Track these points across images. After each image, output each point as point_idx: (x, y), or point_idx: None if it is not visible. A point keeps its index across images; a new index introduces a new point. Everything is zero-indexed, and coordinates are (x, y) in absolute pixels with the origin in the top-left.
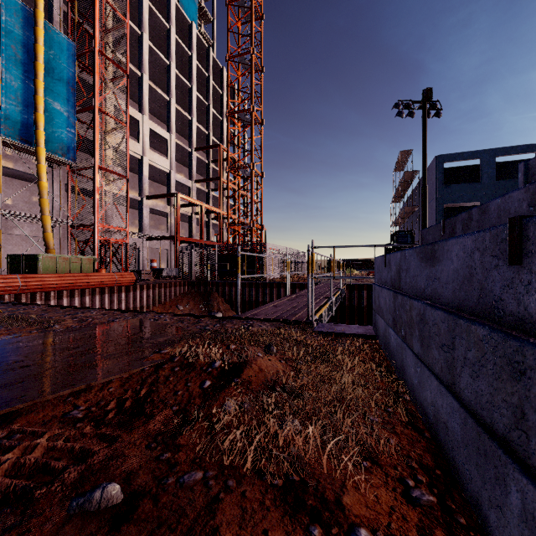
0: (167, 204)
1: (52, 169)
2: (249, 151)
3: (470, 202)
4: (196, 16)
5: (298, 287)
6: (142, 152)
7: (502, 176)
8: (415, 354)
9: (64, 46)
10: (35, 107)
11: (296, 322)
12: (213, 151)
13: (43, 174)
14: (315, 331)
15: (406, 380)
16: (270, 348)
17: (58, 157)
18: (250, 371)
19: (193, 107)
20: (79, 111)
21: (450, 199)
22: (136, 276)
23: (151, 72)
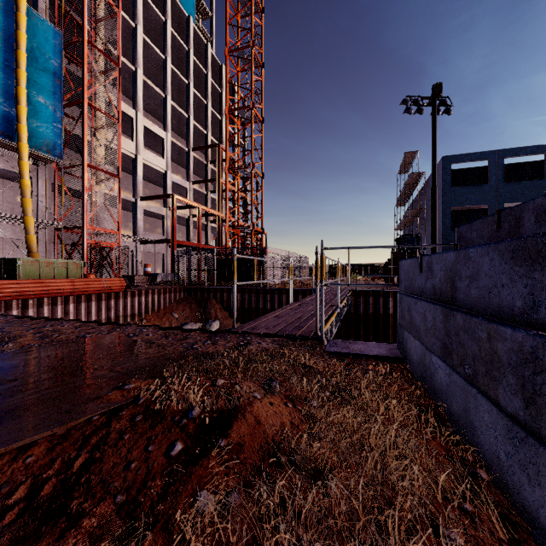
0: (163, 206)
1: (37, 167)
2: (248, 150)
3: (478, 204)
4: (194, 10)
5: (301, 293)
6: (136, 150)
7: (511, 178)
8: (507, 414)
9: (49, 34)
10: (17, 99)
11: (302, 337)
12: (212, 151)
13: (26, 172)
14: (326, 351)
15: (478, 444)
16: (272, 385)
17: (42, 154)
18: (243, 425)
19: (191, 105)
20: (66, 105)
21: (457, 202)
22: (127, 282)
23: (146, 67)
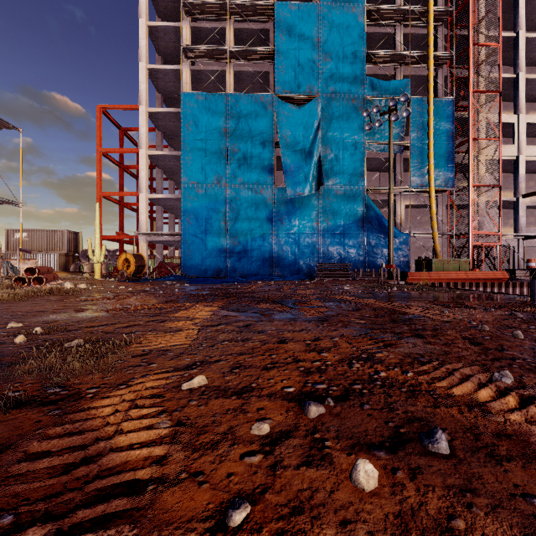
0: None
1: (436, 197)
2: None
3: None
4: None
5: None
6: (517, 151)
7: None
8: None
9: (445, 106)
10: (428, 161)
11: None
12: None
13: (433, 204)
14: None
15: None
16: None
17: (441, 189)
18: None
19: None
20: (455, 147)
21: None
22: (508, 275)
23: (529, 59)
